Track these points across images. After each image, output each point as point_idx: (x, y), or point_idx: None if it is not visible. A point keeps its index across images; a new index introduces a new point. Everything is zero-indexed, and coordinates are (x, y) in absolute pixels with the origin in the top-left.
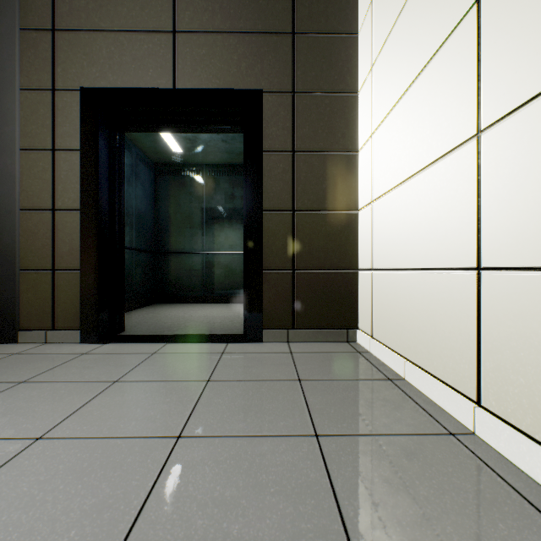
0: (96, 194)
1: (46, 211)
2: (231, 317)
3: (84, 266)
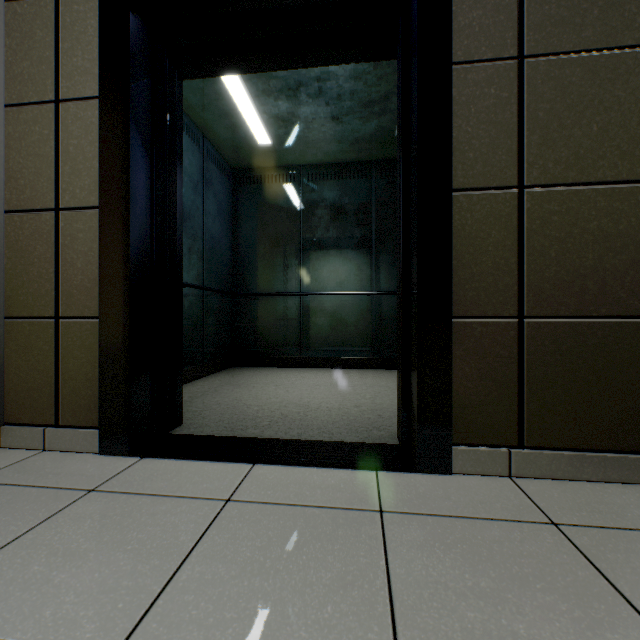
0: (126, 176)
1: (46, 213)
2: (352, 396)
3: (104, 311)
